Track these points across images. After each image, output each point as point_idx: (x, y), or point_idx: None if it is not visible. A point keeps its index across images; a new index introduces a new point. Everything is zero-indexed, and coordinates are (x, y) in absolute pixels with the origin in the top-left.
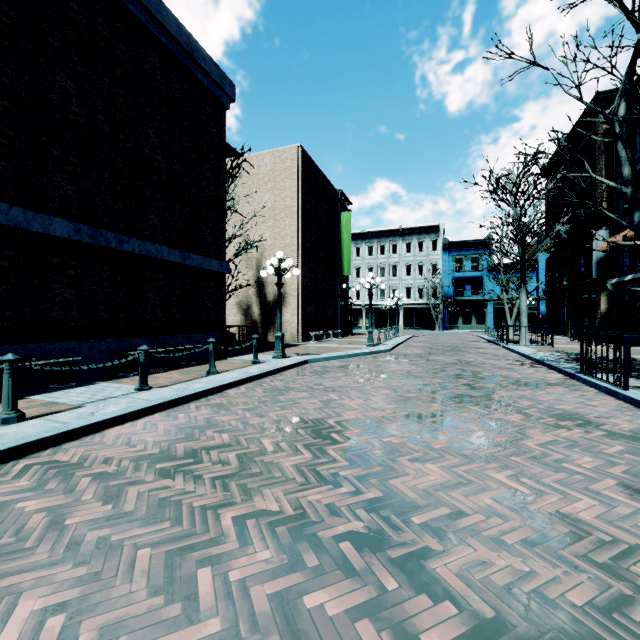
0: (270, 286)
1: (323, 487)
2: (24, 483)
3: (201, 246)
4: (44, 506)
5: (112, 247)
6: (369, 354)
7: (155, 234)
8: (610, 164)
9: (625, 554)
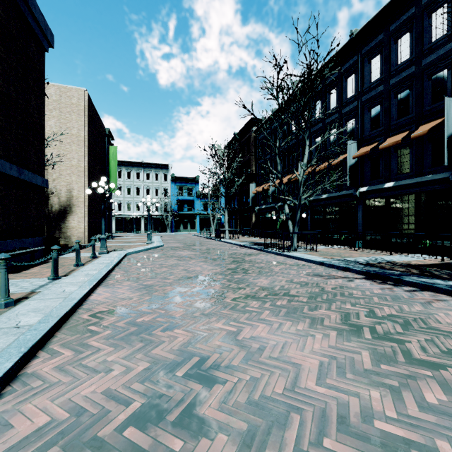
0: (55, 198)
1: (241, 290)
2: (114, 318)
3: (29, 163)
4: (152, 318)
5: None
6: (155, 248)
7: None
8: (256, 153)
9: (317, 284)
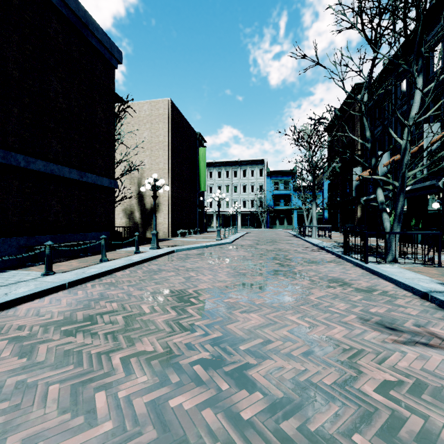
0: (148, 198)
1: (184, 333)
2: None
3: (95, 167)
4: None
5: (21, 166)
6: (218, 245)
7: (57, 157)
8: (362, 127)
9: (355, 355)
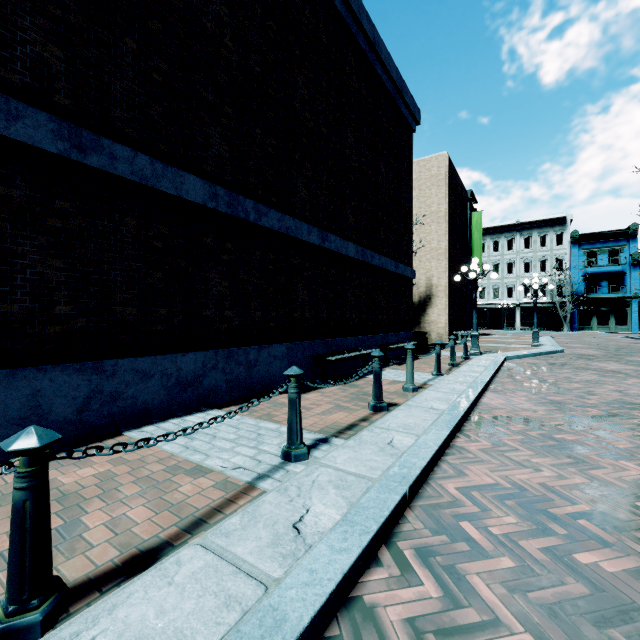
0: (415, 288)
1: None
2: (521, 426)
3: (401, 256)
4: (575, 438)
5: (369, 262)
6: (548, 354)
7: (383, 249)
8: None
9: None
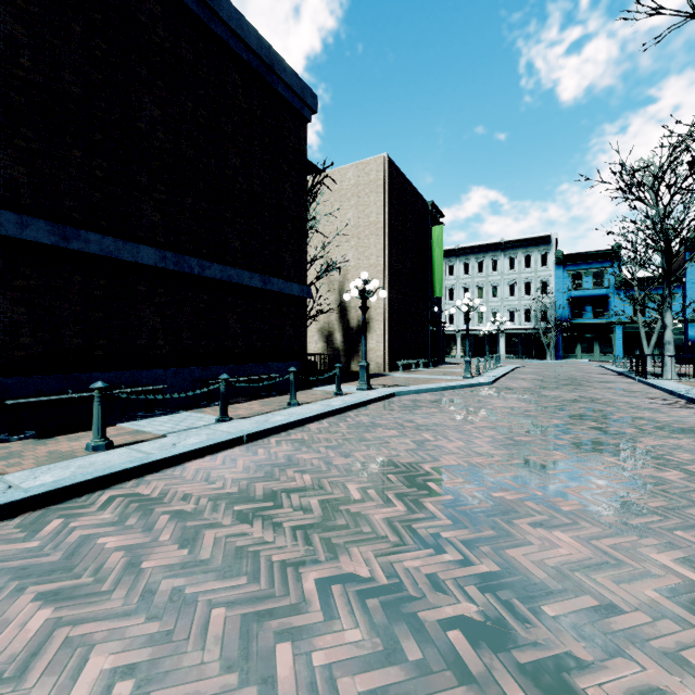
0: (353, 311)
1: (422, 551)
2: (107, 516)
3: (282, 269)
4: (123, 544)
5: (195, 273)
6: (467, 387)
7: (236, 258)
8: None
9: None
